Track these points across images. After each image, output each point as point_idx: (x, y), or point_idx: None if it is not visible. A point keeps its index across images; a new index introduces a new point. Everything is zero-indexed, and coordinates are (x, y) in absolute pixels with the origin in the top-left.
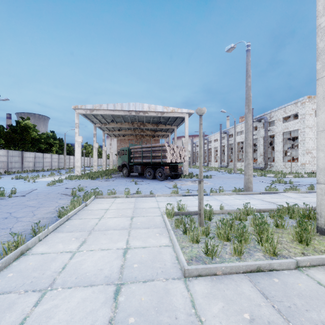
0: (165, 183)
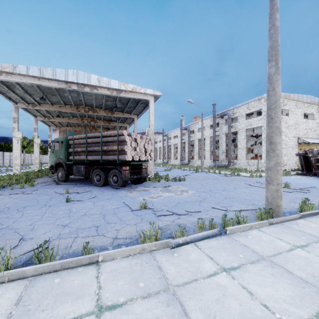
0: (123, 193)
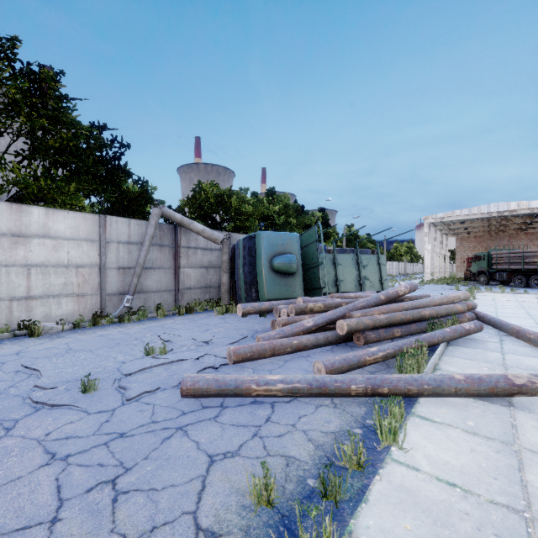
0: None
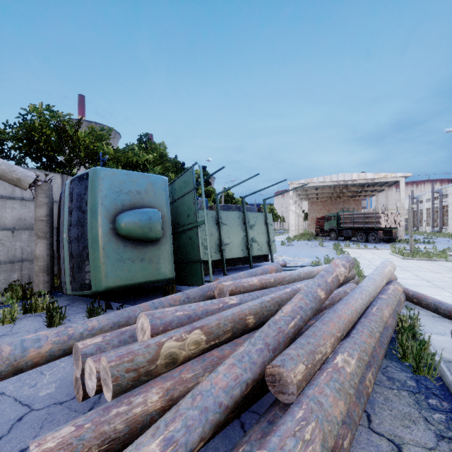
0: (379, 245)
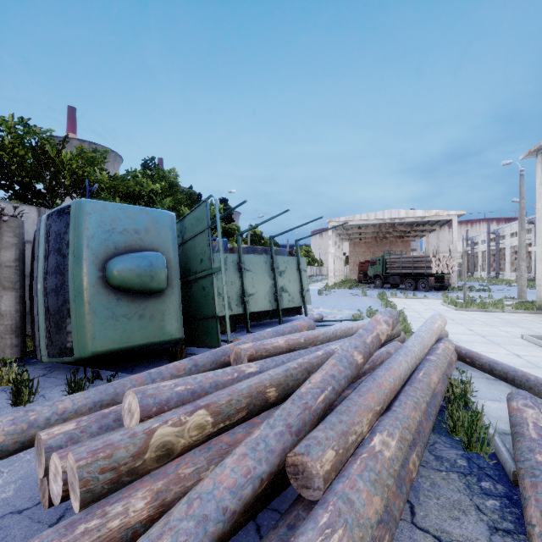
0: (430, 293)
